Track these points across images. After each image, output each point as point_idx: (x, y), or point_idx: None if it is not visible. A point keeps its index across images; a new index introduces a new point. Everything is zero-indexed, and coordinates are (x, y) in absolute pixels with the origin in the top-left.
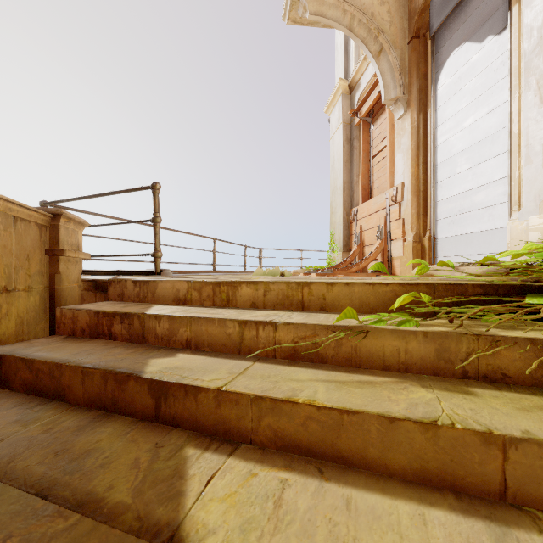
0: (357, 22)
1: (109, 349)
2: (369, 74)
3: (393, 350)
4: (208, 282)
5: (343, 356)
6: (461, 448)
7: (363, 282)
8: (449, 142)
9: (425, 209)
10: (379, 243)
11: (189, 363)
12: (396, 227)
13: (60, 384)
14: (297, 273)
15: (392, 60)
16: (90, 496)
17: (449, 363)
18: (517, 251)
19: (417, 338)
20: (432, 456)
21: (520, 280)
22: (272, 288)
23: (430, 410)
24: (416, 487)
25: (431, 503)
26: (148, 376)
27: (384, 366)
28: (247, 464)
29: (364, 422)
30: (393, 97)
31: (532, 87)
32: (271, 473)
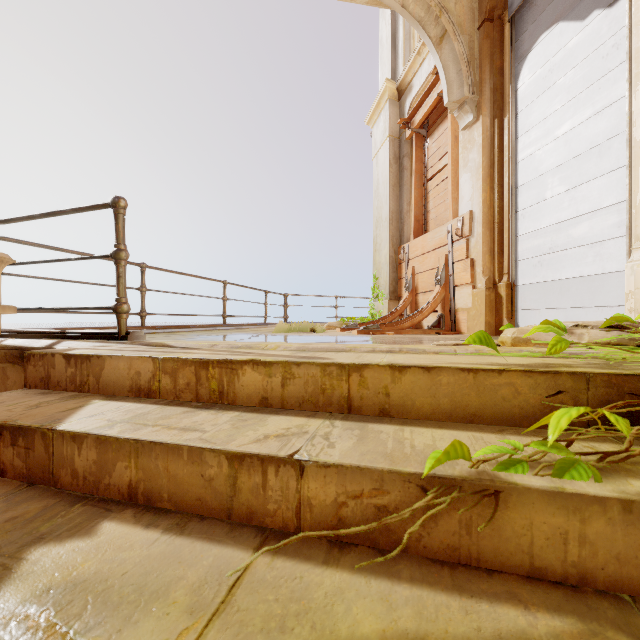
0: None
1: None
2: (424, 73)
3: (552, 536)
4: (187, 360)
5: (441, 540)
6: None
7: (457, 366)
8: (535, 156)
9: (501, 247)
10: (439, 290)
11: (112, 563)
12: (462, 270)
13: None
14: (332, 327)
15: (458, 49)
16: None
17: None
18: None
19: (608, 514)
20: None
21: None
22: (297, 373)
23: None
24: None
25: None
26: None
27: (532, 569)
28: None
29: None
30: (459, 99)
31: None
32: None
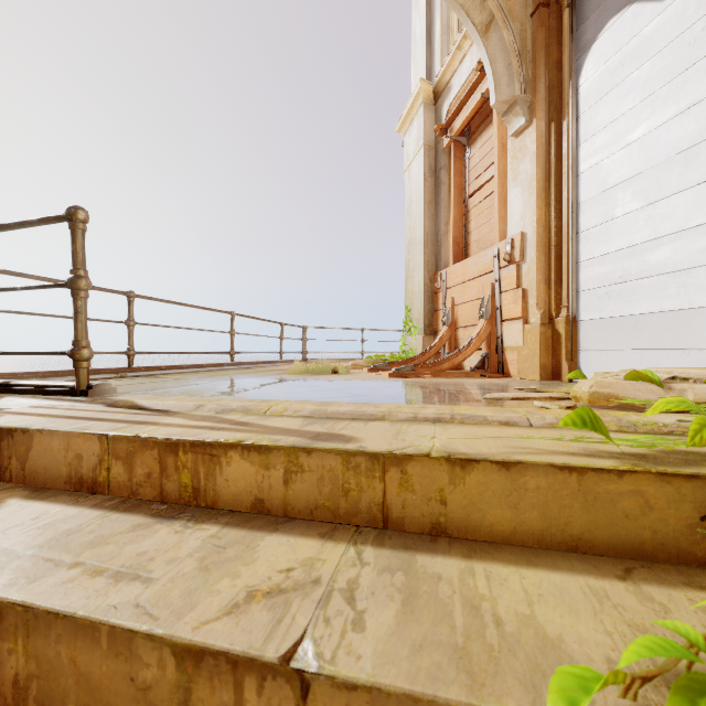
0: None
1: None
2: (465, 71)
3: None
4: (148, 440)
5: None
6: None
7: (551, 462)
8: (601, 167)
9: (559, 275)
10: (484, 325)
11: None
12: (511, 301)
13: None
14: (357, 366)
15: (508, 39)
16: None
17: None
18: None
19: None
20: None
21: None
22: (306, 464)
23: None
24: None
25: None
26: None
27: None
28: None
29: None
30: (508, 98)
31: None
32: None
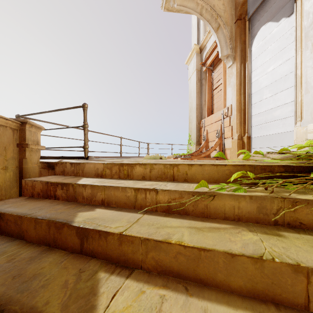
0: (205, 10)
1: (53, 206)
2: (211, 41)
3: (230, 207)
4: (116, 163)
5: (199, 211)
6: (279, 275)
7: (210, 164)
8: (259, 80)
9: (244, 120)
10: (217, 140)
11: (103, 215)
12: (227, 131)
13: (21, 229)
14: (169, 157)
15: (225, 33)
16: (32, 310)
17: (265, 215)
18: (301, 145)
19: (246, 200)
20: (259, 279)
21: (305, 162)
22: (155, 167)
23: (257, 248)
24: (249, 300)
25: (260, 312)
26: (75, 224)
27: (225, 217)
28: (138, 284)
29: (214, 256)
30: (226, 55)
31: (309, 48)
32: (154, 291)
